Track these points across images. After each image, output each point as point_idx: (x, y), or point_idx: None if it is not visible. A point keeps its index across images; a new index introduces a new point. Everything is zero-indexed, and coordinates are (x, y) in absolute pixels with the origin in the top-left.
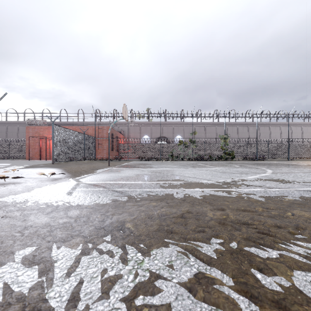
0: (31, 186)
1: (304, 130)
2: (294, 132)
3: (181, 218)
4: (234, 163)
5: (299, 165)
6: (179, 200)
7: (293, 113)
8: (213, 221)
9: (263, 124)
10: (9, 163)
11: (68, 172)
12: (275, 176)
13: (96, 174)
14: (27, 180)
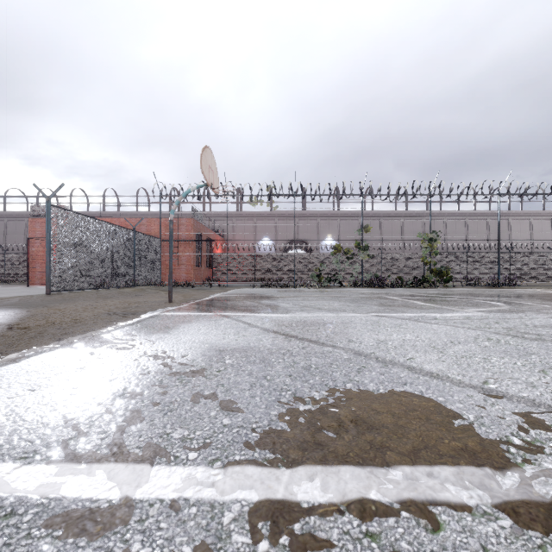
0: None
1: None
2: None
3: None
4: (466, 293)
5: None
6: None
7: None
8: None
9: (496, 214)
10: None
11: (3, 332)
12: None
13: (74, 344)
14: None
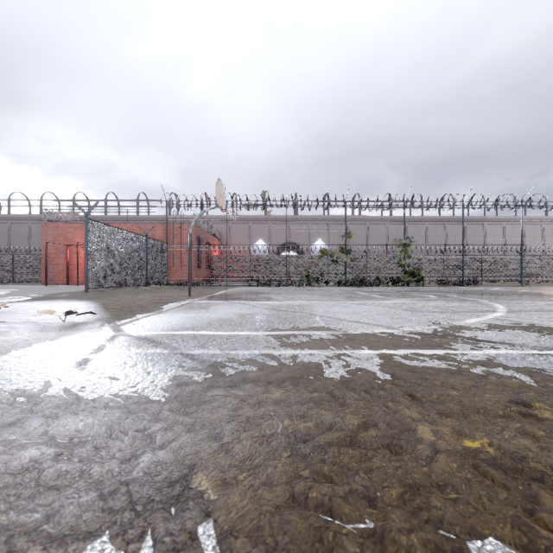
0: (11, 343)
1: (546, 231)
2: (529, 234)
3: (350, 450)
4: (424, 290)
5: (549, 295)
6: (334, 383)
7: (531, 199)
8: (442, 463)
9: (472, 219)
10: (7, 290)
11: (107, 310)
12: (520, 318)
13: (161, 313)
14: (16, 326)
